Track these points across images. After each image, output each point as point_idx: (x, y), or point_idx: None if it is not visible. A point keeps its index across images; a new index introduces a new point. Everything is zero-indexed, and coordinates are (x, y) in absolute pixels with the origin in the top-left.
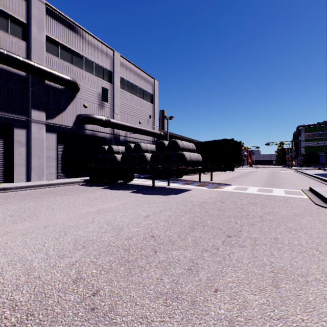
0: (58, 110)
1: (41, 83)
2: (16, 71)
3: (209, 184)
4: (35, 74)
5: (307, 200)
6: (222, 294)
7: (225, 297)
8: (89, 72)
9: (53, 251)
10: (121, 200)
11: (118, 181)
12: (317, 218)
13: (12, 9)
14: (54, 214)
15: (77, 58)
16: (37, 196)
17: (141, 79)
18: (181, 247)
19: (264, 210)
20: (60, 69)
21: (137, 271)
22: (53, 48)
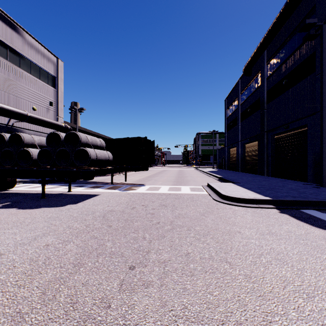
0: None
1: None
2: None
3: (123, 185)
4: None
5: (207, 195)
6: None
7: None
8: None
9: None
10: None
11: None
12: (218, 215)
13: None
14: None
15: None
16: None
17: (36, 52)
18: None
19: (175, 212)
20: None
21: None
22: None
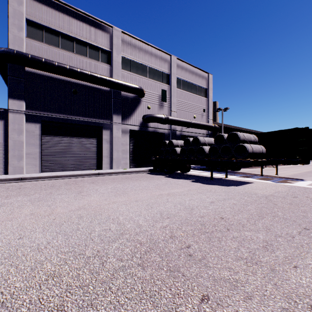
0: (129, 113)
1: (119, 94)
2: (103, 88)
3: (274, 178)
4: (115, 88)
5: None
6: (302, 270)
7: (306, 273)
8: (151, 78)
9: (148, 217)
10: (184, 187)
11: (176, 171)
12: None
13: (101, 43)
14: (138, 193)
15: (143, 69)
16: (120, 180)
17: (195, 76)
18: (252, 229)
19: None
20: (130, 81)
21: (216, 240)
22: (126, 65)
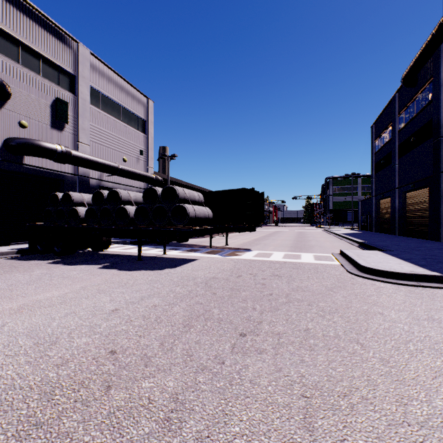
0: None
1: None
2: None
3: (224, 249)
4: None
5: (339, 266)
6: None
7: None
8: (31, 69)
9: None
10: (76, 283)
11: (84, 250)
12: (352, 292)
13: None
14: None
15: (7, 42)
16: None
17: (126, 95)
18: (160, 368)
19: (292, 284)
20: None
21: None
22: None
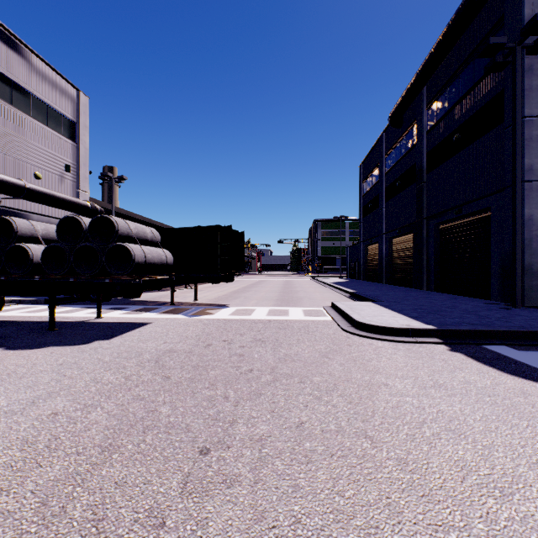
0: None
1: None
2: None
3: (191, 307)
4: None
5: (332, 323)
6: None
7: None
8: None
9: None
10: None
11: None
12: (350, 356)
13: None
14: None
15: None
16: None
17: (41, 79)
18: None
19: (279, 352)
20: None
21: None
22: None
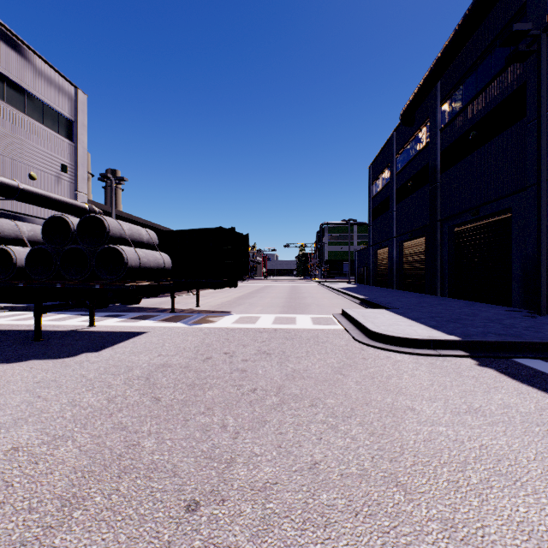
0: None
1: None
2: None
3: (192, 314)
4: None
5: (343, 332)
6: None
7: None
8: None
9: None
10: None
11: None
12: (366, 372)
13: None
14: None
15: None
16: None
17: (36, 75)
18: None
19: (286, 368)
20: None
21: None
22: None
